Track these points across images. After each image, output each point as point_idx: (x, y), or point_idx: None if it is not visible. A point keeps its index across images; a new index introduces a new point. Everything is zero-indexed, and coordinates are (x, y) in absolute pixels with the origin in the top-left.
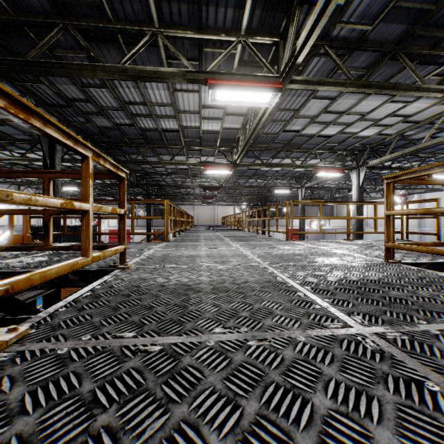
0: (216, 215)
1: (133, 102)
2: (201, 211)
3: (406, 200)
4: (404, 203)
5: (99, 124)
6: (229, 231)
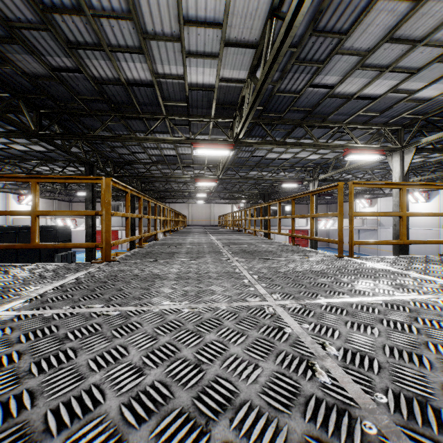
0: (212, 214)
1: (59, 7)
2: (196, 210)
3: (428, 196)
4: (426, 200)
5: (26, 69)
6: (228, 233)
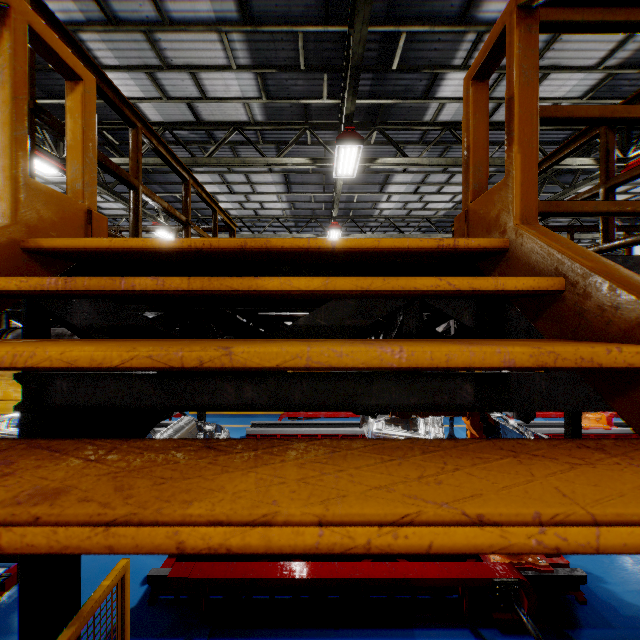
0: None
1: None
2: None
3: None
4: None
5: None
6: None
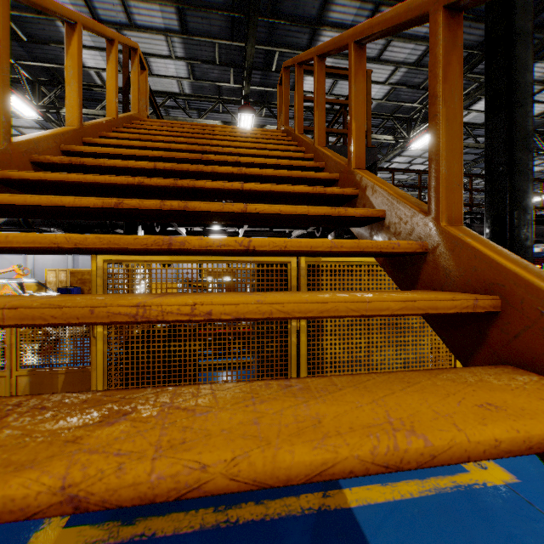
0: None
1: None
2: None
3: None
4: None
5: None
6: None
